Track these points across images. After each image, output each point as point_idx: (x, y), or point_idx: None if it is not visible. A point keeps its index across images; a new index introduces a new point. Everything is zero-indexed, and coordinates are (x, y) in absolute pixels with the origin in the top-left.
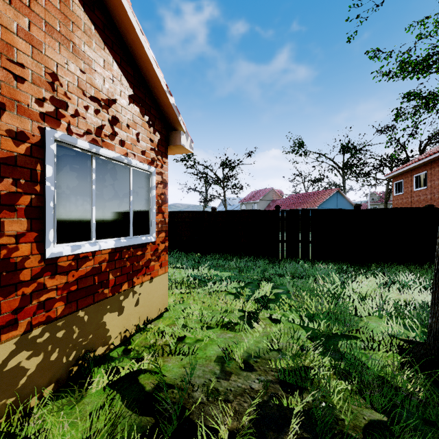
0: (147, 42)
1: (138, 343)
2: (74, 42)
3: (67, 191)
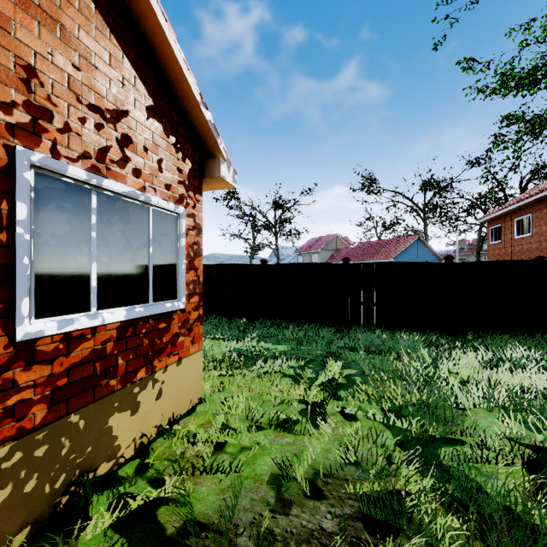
0: (173, 32)
1: (160, 453)
2: (63, 23)
3: (52, 241)
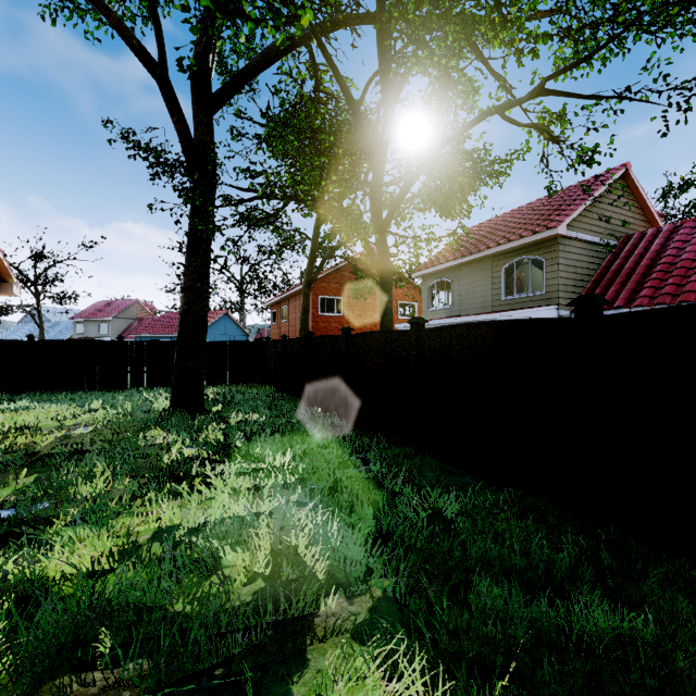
0: None
1: None
2: None
3: None
